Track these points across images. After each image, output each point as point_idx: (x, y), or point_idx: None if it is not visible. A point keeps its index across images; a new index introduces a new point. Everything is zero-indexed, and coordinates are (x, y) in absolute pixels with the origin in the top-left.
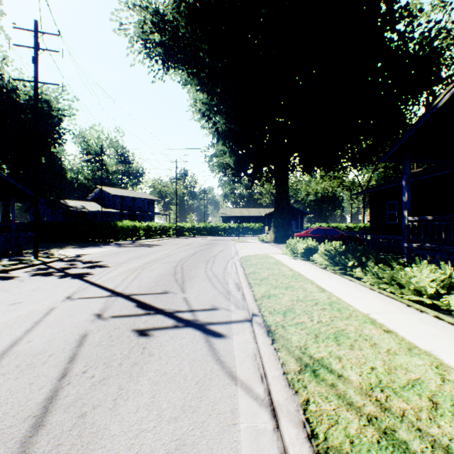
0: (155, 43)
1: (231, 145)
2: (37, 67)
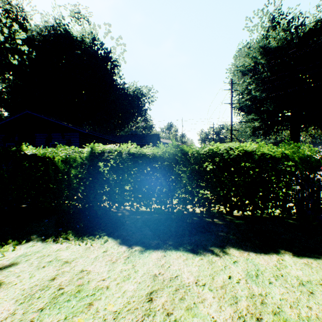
0: (262, 78)
1: (251, 114)
2: (231, 97)
